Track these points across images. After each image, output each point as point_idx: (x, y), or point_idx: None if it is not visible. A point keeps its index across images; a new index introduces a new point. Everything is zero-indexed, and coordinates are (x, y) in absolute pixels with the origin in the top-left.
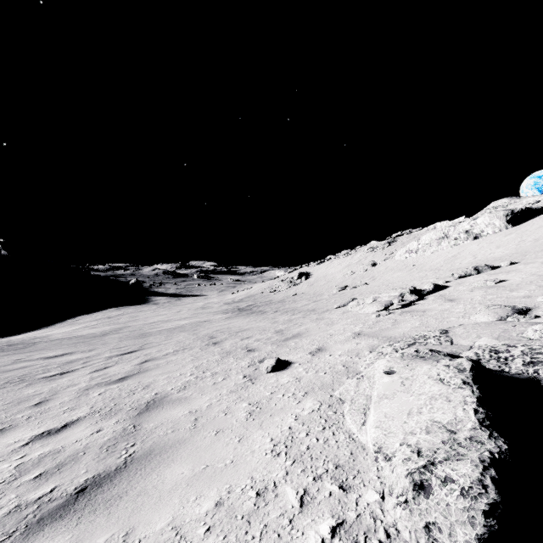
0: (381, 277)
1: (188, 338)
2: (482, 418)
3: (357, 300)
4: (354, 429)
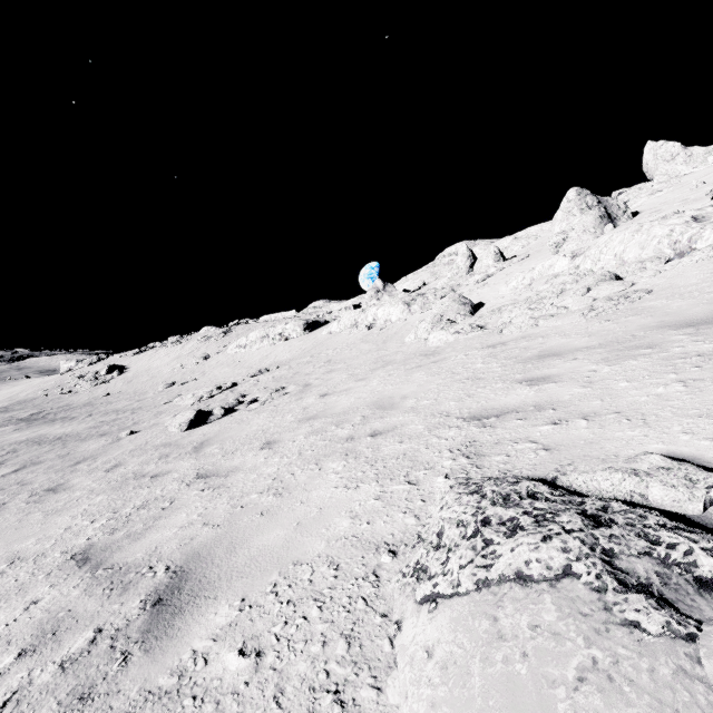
0: (211, 372)
1: (1, 447)
2: (194, 416)
3: (182, 396)
4: (170, 430)
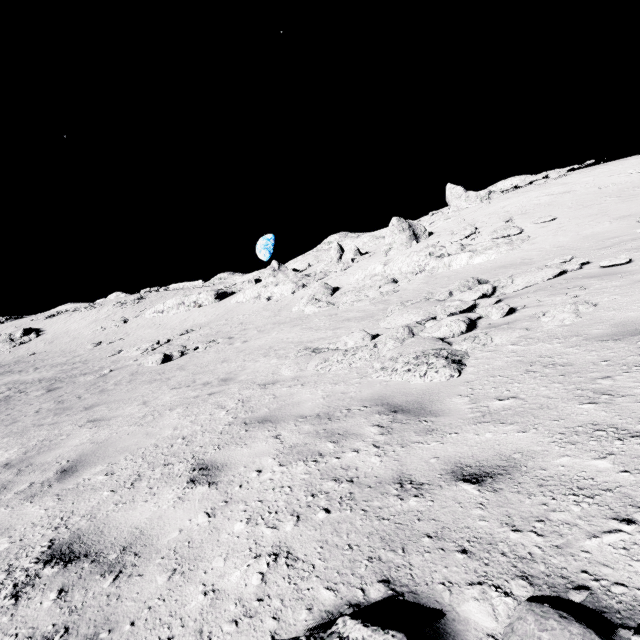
0: (135, 333)
1: None
2: (163, 356)
3: (127, 350)
4: (147, 365)
